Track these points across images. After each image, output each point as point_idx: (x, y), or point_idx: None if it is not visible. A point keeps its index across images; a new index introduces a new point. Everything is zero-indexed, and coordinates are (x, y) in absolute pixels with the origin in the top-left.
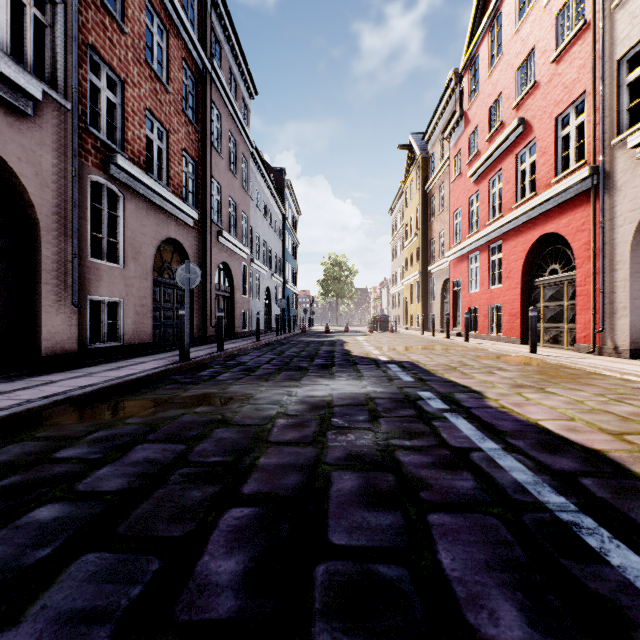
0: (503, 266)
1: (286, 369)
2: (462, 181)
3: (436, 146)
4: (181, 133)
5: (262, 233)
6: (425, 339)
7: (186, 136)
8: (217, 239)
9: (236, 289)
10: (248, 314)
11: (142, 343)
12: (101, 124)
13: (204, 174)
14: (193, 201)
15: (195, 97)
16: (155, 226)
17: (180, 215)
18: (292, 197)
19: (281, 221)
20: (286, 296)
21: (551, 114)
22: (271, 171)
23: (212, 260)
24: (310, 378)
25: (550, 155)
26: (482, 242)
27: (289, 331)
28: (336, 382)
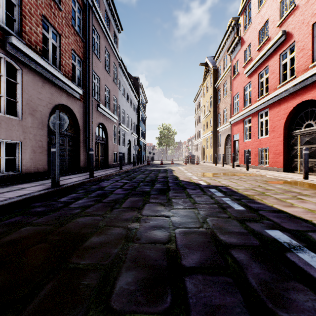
0: (269, 124)
1: (132, 194)
2: (239, 77)
3: (221, 62)
4: (71, 39)
5: (126, 110)
6: (218, 168)
7: (75, 42)
8: (97, 109)
9: (109, 139)
10: (117, 154)
11: (38, 172)
12: (0, 14)
13: (88, 68)
14: (80, 84)
15: (82, 20)
16: (50, 95)
17: (70, 90)
18: (143, 92)
19: (137, 105)
20: (139, 145)
21: (308, 23)
22: (131, 78)
23: (93, 121)
24: (151, 206)
25: (308, 49)
26: (254, 111)
27: (140, 163)
28: (175, 212)
